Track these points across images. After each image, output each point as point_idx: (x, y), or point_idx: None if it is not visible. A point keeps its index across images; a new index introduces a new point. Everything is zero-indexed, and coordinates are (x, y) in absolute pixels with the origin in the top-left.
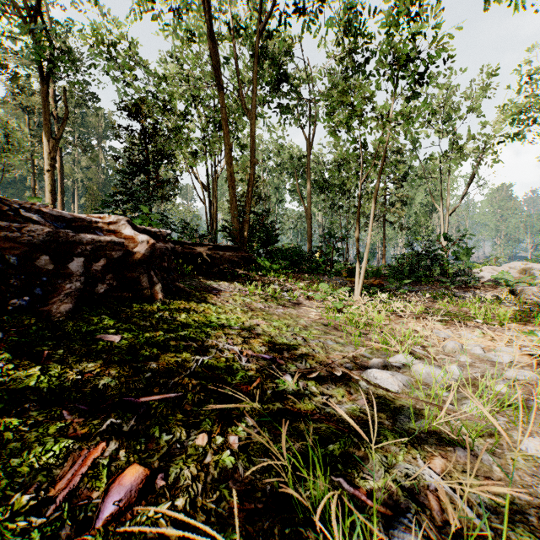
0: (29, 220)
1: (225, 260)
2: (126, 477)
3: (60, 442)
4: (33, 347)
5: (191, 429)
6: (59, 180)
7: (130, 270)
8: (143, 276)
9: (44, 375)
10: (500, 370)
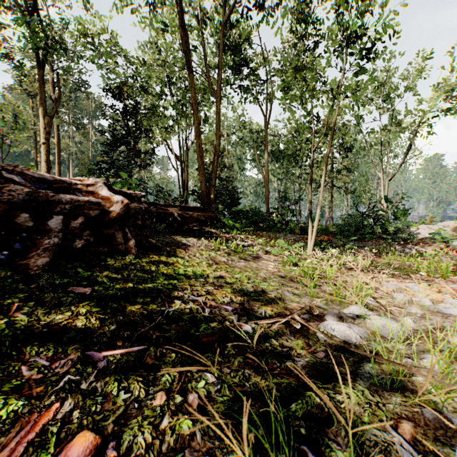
0: (11, 181)
1: (194, 219)
2: (74, 446)
3: (9, 404)
4: (5, 299)
5: (150, 385)
6: (56, 153)
7: (106, 227)
8: (118, 232)
9: (9, 328)
10: (452, 323)
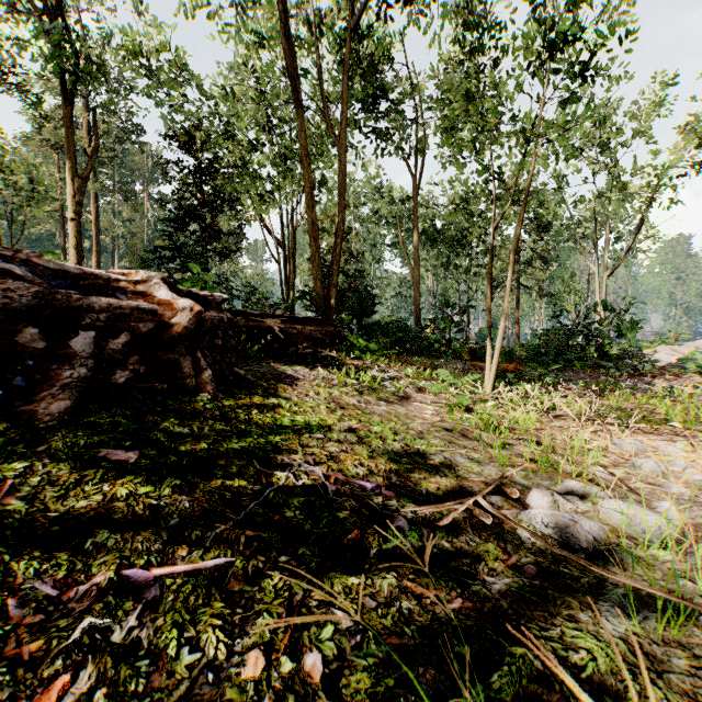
0: (9, 274)
1: (305, 337)
2: None
3: None
4: None
5: (236, 633)
6: (94, 235)
7: (166, 350)
8: (185, 358)
9: None
10: None
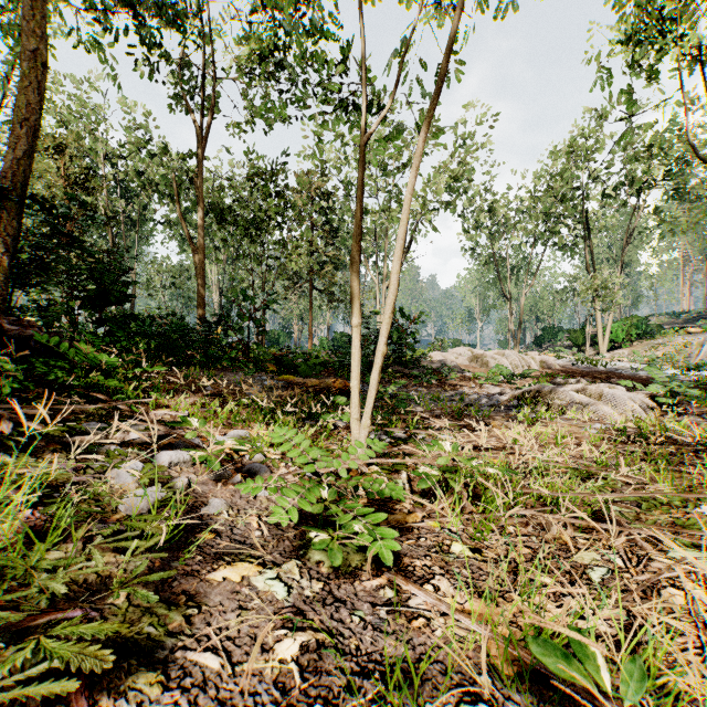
0: None
1: None
2: None
3: None
4: None
5: None
6: None
7: None
8: None
9: None
10: None
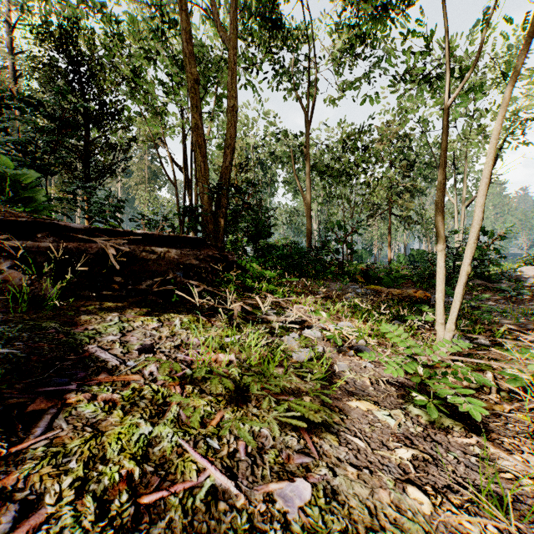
0: None
1: (171, 264)
2: None
3: None
4: None
5: None
6: None
7: None
8: None
9: None
10: None
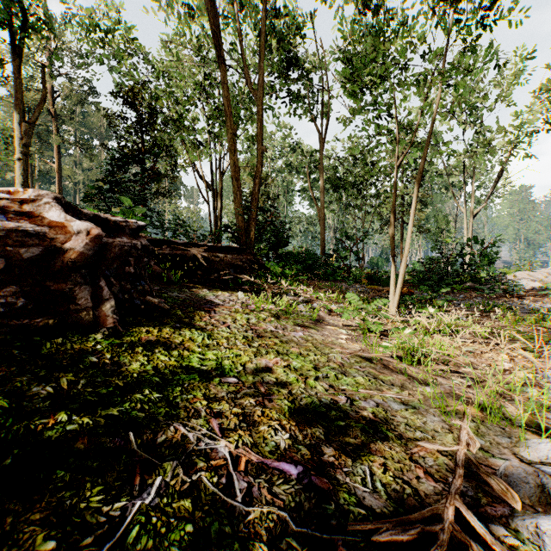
0: None
1: (226, 264)
2: None
3: None
4: None
5: None
6: (57, 181)
7: (57, 279)
8: (81, 288)
9: None
10: None
